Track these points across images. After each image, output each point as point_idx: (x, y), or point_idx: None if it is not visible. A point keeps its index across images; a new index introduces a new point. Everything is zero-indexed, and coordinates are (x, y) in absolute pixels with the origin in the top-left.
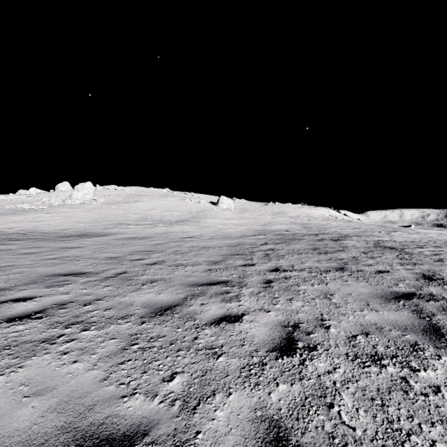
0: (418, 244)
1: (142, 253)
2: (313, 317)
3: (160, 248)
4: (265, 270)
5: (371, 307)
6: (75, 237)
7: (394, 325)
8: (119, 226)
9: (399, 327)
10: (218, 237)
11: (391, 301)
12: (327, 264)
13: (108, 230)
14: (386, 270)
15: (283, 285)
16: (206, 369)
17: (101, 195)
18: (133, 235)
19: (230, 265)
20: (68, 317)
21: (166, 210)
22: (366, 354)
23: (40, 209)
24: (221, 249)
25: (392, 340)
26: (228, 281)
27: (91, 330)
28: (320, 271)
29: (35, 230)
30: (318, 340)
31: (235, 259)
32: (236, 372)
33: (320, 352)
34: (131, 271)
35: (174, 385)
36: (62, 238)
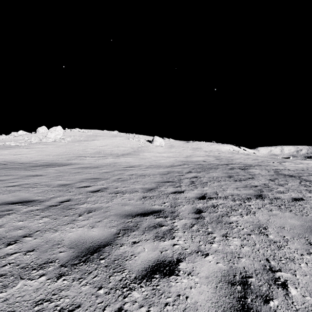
0: (308, 172)
1: (90, 181)
2: (260, 265)
3: (106, 176)
4: (193, 198)
5: None
6: (43, 166)
7: None
8: (78, 158)
9: None
10: (152, 166)
11: None
12: (246, 191)
13: (70, 161)
14: (300, 198)
15: (213, 215)
16: None
17: (68, 135)
18: (87, 165)
19: (162, 192)
20: None
21: (115, 146)
22: None
23: (22, 146)
24: (154, 177)
25: None
26: (161, 211)
27: None
28: (243, 199)
29: (15, 161)
30: None
31: (166, 186)
32: None
33: None
34: (75, 199)
35: None
36: (32, 167)
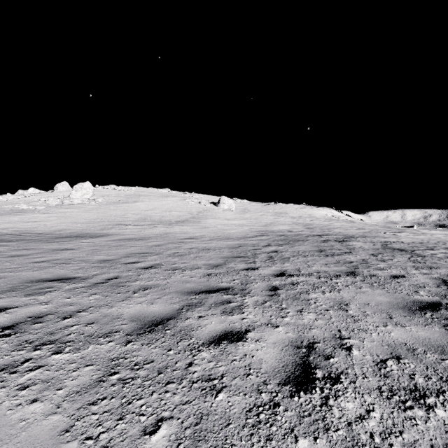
0: (427, 245)
1: (138, 256)
2: (330, 334)
3: (158, 250)
4: (269, 275)
5: (395, 321)
6: (71, 238)
7: (428, 346)
8: (117, 227)
9: (434, 348)
10: (218, 238)
11: (416, 313)
12: (336, 268)
13: (105, 230)
14: (401, 275)
15: (290, 292)
16: (201, 413)
17: (100, 195)
18: (130, 236)
19: (232, 269)
20: (40, 334)
21: (166, 210)
22: (403, 388)
23: (37, 210)
24: (221, 251)
25: (431, 367)
26: (230, 288)
27: (64, 352)
28: (330, 276)
29: (30, 230)
30: (340, 367)
31: (236, 262)
32: (240, 418)
33: (346, 385)
34: (124, 276)
35: (158, 440)
36: (56, 239)
